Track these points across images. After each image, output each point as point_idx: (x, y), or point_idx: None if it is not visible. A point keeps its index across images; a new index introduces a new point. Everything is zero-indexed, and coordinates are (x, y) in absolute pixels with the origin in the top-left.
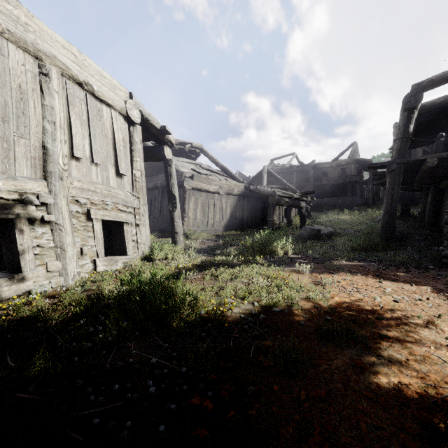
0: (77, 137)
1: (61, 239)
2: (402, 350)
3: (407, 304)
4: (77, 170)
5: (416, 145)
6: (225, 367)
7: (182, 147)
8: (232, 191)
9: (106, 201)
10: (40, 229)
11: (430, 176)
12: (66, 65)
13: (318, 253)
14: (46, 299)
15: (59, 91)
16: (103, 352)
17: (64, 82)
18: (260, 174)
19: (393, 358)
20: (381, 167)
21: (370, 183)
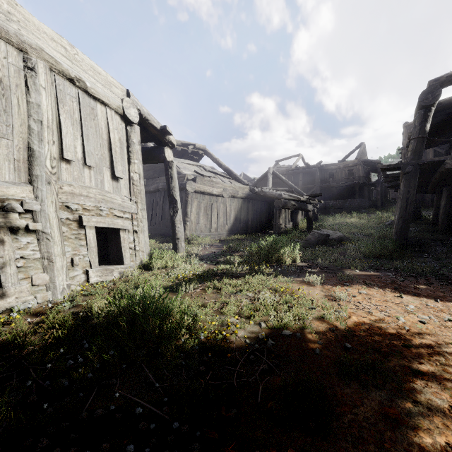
0: (67, 137)
1: (49, 249)
2: (442, 392)
3: (436, 326)
4: (67, 173)
5: (429, 145)
6: (227, 416)
7: (185, 148)
8: (237, 194)
9: (100, 206)
10: (25, 239)
11: (447, 178)
12: (55, 59)
13: (328, 261)
14: (27, 319)
15: (47, 87)
16: (80, 395)
17: (53, 78)
18: (265, 176)
19: (432, 405)
20: (395, 169)
21: (379, 184)
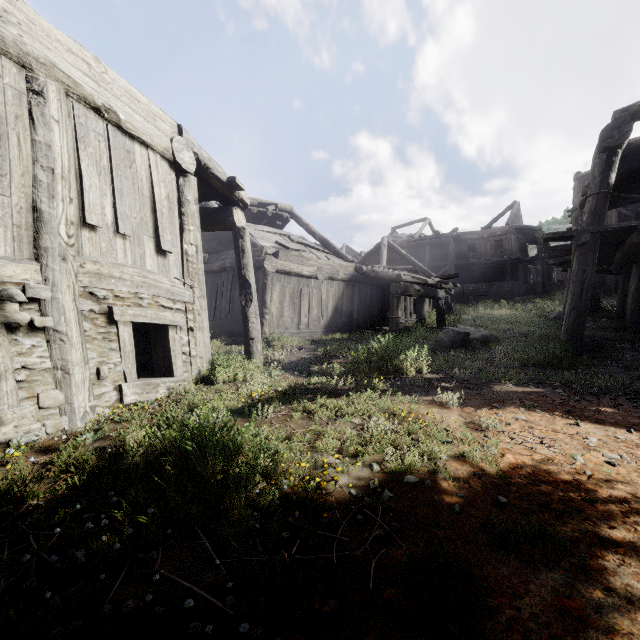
0: (91, 193)
1: (64, 355)
2: None
3: (631, 469)
4: (91, 245)
5: (612, 205)
6: (322, 611)
7: (262, 210)
8: (337, 274)
9: (139, 293)
10: (28, 341)
11: (639, 252)
12: (73, 79)
13: (469, 372)
14: (30, 459)
15: (61, 119)
16: (101, 577)
17: (71, 107)
18: (376, 249)
19: (634, 594)
20: (565, 239)
21: (539, 261)
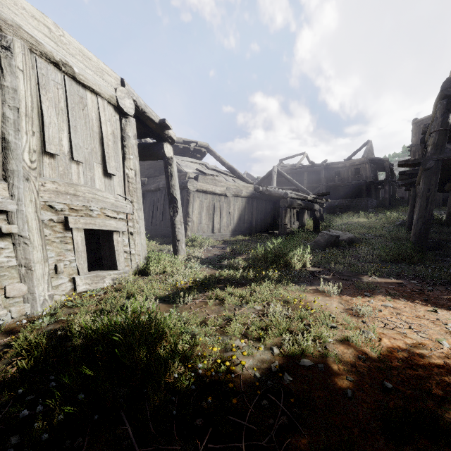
0: (51, 128)
1: (27, 255)
2: None
3: None
4: (51, 169)
5: None
6: None
7: (186, 146)
8: (240, 193)
9: (90, 206)
10: None
11: None
12: (35, 38)
13: (342, 266)
14: None
15: (25, 70)
16: None
17: (34, 61)
18: (269, 175)
19: None
20: (414, 165)
21: (387, 183)
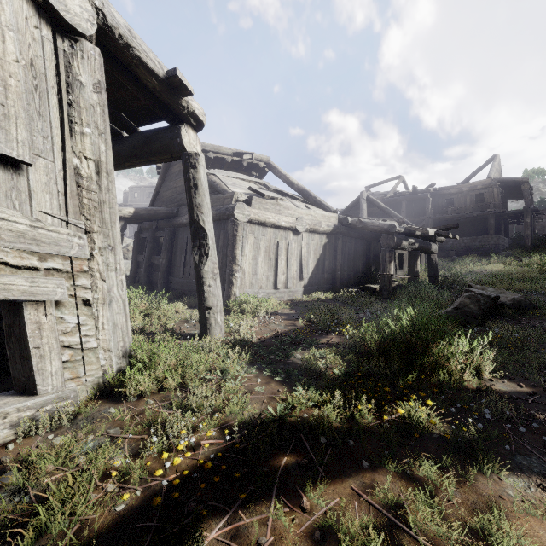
0: None
1: None
2: None
3: None
4: None
5: None
6: None
7: (237, 159)
8: (318, 226)
9: None
10: None
11: None
12: None
13: None
14: None
15: None
16: None
17: None
18: (355, 204)
19: None
20: None
21: (528, 213)
